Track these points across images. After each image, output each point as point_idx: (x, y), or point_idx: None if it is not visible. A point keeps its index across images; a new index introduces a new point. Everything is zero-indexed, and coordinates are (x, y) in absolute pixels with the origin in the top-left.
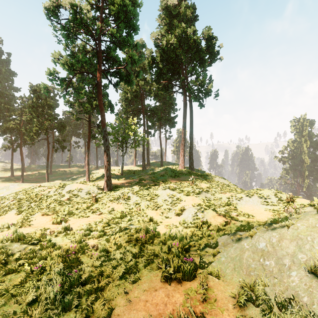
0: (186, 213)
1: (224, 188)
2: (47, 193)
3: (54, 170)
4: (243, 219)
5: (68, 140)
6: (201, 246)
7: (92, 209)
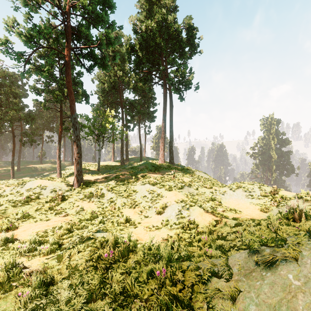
0: (169, 211)
1: (206, 182)
2: (1, 192)
3: (23, 167)
4: (230, 215)
5: (39, 134)
6: (206, 276)
7: (55, 210)
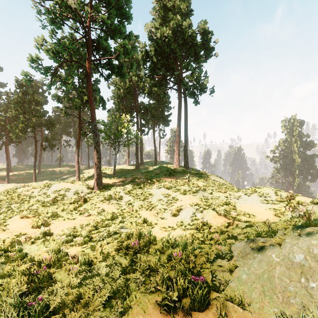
0: (183, 214)
1: (221, 187)
2: (30, 193)
3: (43, 170)
4: (243, 219)
5: (58, 139)
6: (212, 258)
7: (79, 211)
